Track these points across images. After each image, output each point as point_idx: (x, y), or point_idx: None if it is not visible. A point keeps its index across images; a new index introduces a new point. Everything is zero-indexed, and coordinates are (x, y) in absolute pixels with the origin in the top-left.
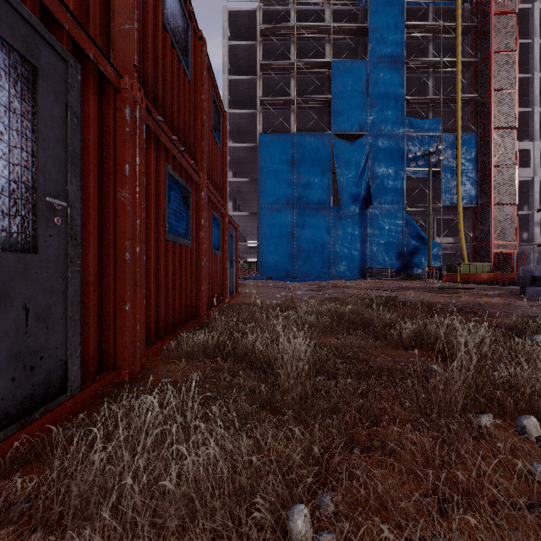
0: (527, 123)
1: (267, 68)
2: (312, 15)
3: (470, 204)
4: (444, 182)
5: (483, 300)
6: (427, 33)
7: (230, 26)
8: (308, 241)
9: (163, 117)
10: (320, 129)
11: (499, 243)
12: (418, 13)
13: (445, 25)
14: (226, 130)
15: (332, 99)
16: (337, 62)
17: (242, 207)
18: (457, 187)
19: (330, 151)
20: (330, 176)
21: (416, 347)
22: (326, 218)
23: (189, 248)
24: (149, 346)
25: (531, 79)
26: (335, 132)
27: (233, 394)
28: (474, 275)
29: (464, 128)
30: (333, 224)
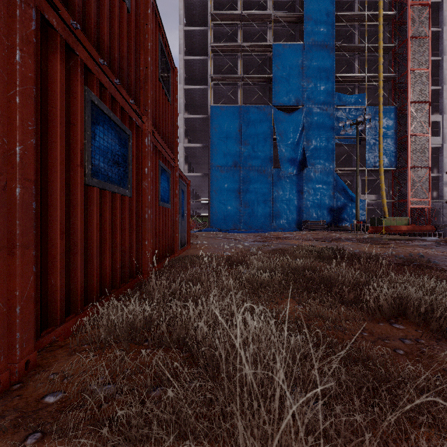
0: (437, 99)
1: (217, 50)
2: (256, 5)
3: (390, 167)
4: (368, 148)
5: (420, 251)
6: (353, 21)
7: (185, 14)
8: (252, 198)
9: (85, 31)
10: (263, 103)
11: (414, 200)
12: (345, 5)
13: (369, 15)
14: (177, 86)
15: (273, 76)
16: (277, 45)
17: (196, 170)
18: (379, 152)
19: (271, 121)
20: (272, 142)
21: (399, 318)
22: (268, 178)
23: (128, 197)
24: (52, 327)
25: (440, 62)
26: (275, 105)
27: (151, 446)
28: (395, 228)
29: (384, 102)
30: (274, 184)
